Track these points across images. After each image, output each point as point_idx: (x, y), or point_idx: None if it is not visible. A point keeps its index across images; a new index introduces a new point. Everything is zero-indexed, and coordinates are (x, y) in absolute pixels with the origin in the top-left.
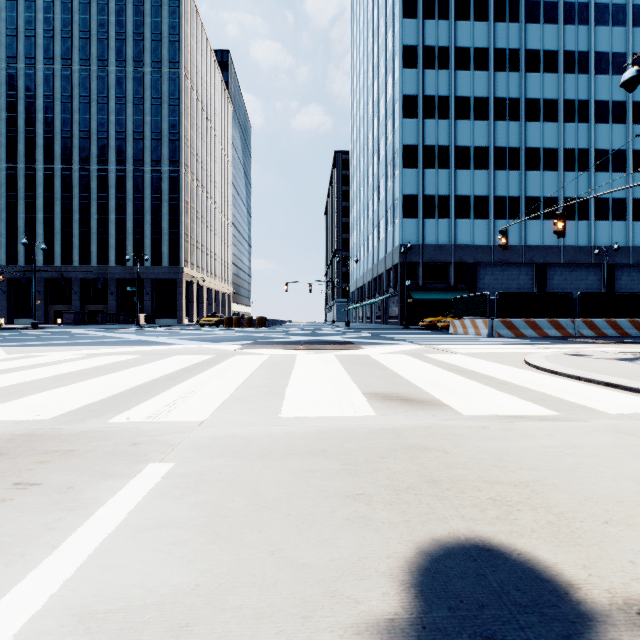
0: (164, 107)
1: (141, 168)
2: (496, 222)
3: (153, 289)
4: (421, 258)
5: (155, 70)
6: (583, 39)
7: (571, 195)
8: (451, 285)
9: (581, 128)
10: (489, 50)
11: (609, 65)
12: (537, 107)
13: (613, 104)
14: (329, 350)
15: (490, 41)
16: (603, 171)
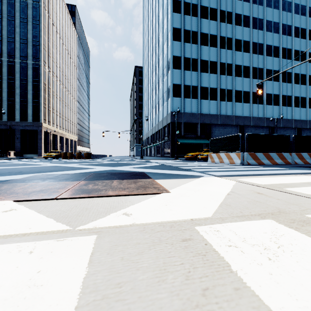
0: (29, 24)
1: (13, 60)
2: (221, 102)
3: (21, 136)
4: (183, 120)
5: (23, 0)
6: (261, 12)
7: (255, 91)
8: (198, 135)
9: (260, 57)
10: (217, 10)
11: (272, 27)
12: (240, 44)
13: (274, 47)
14: (108, 197)
15: (218, 5)
16: (269, 80)
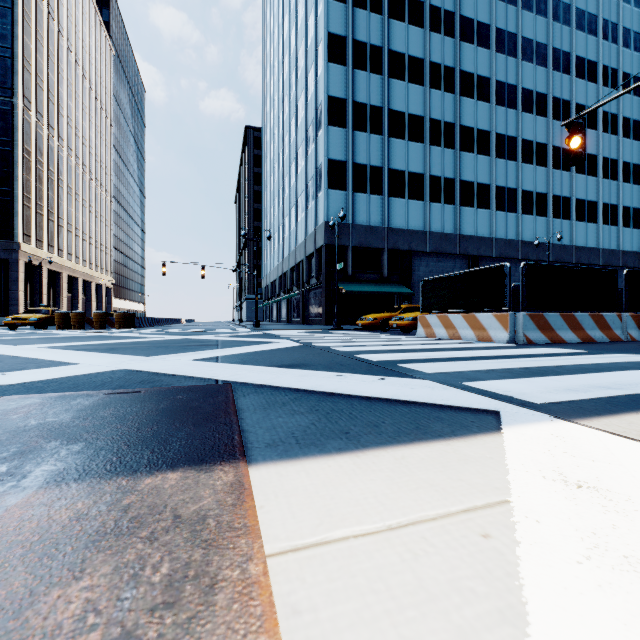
0: None
1: None
2: (431, 205)
3: None
4: (350, 241)
5: None
6: (512, 20)
7: (501, 184)
8: (384, 276)
9: (510, 114)
10: (424, 4)
11: (533, 54)
12: (471, 82)
13: (537, 95)
14: None
15: None
16: (529, 163)
